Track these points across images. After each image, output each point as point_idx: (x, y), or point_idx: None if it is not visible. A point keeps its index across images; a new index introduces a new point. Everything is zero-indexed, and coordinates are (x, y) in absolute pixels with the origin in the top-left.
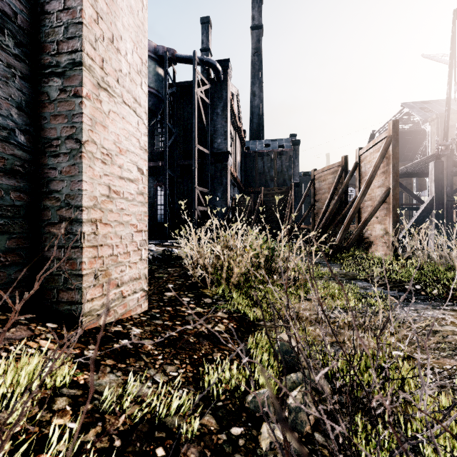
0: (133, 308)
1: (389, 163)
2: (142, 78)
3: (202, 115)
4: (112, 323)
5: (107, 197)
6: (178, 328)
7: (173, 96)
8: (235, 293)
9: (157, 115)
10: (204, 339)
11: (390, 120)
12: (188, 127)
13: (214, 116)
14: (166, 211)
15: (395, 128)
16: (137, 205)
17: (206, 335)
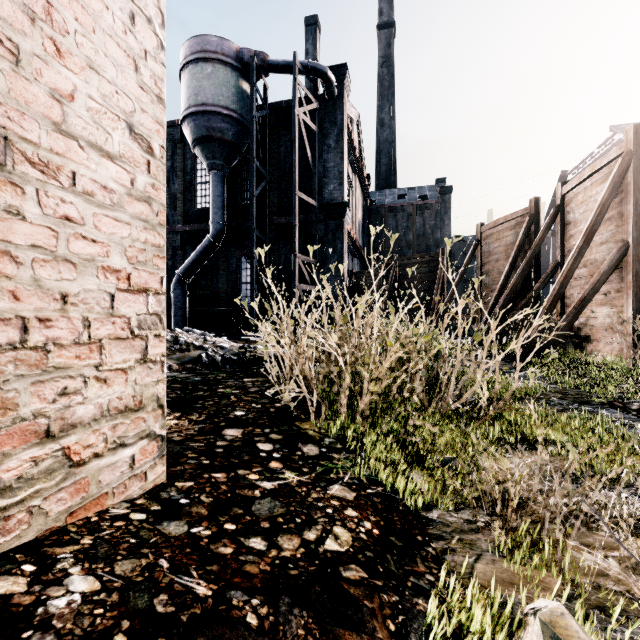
0: (113, 488)
1: (627, 200)
2: None
3: (306, 148)
4: (13, 553)
5: None
6: (225, 551)
7: (264, 123)
8: (369, 434)
9: (241, 151)
10: (293, 604)
11: (591, 153)
12: (286, 168)
13: (324, 151)
14: (252, 291)
15: (639, 138)
16: (129, 224)
17: (299, 579)
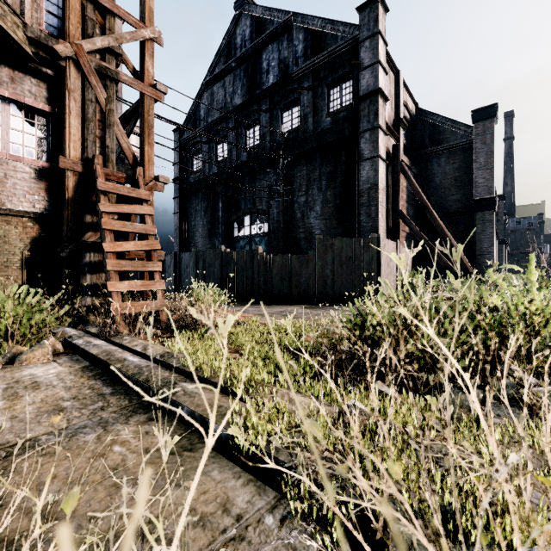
0: None
1: None
2: None
3: None
4: None
5: None
6: None
7: None
8: None
9: None
10: None
11: None
12: None
13: None
14: None
15: None
16: None
17: None
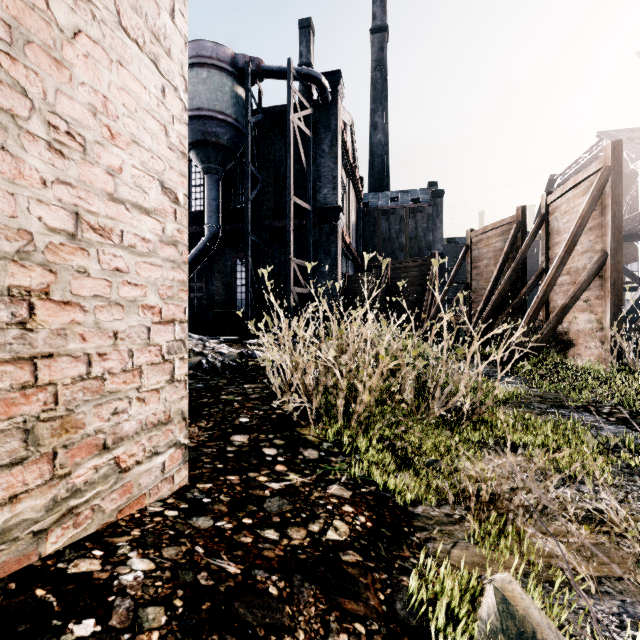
0: (149, 490)
1: (605, 213)
2: (174, 2)
3: (300, 153)
4: (83, 542)
5: (69, 238)
6: (246, 540)
7: (259, 128)
8: (363, 439)
9: (235, 155)
10: (304, 580)
11: (579, 158)
12: (281, 172)
13: (318, 155)
14: (247, 294)
15: (617, 155)
16: (161, 266)
17: (307, 562)
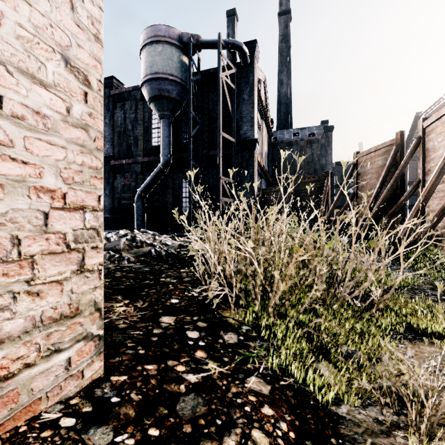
0: (47, 392)
1: None
2: None
3: (227, 101)
4: None
5: None
6: None
7: (198, 85)
8: (279, 326)
9: (182, 105)
10: None
11: (440, 99)
12: (213, 116)
13: (240, 102)
14: (190, 202)
15: None
16: (65, 147)
17: None
